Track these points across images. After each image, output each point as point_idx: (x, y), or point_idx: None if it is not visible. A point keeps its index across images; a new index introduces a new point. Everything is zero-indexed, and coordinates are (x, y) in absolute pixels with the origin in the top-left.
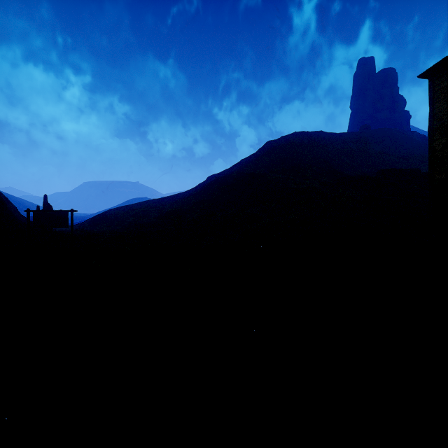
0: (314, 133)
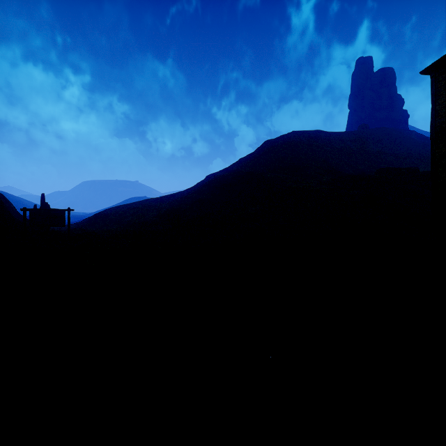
0: (313, 132)
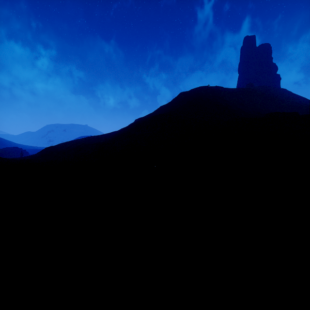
0: (215, 87)
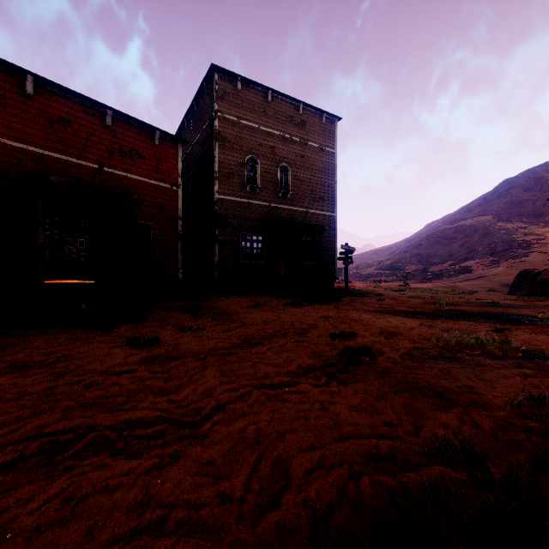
0: None
